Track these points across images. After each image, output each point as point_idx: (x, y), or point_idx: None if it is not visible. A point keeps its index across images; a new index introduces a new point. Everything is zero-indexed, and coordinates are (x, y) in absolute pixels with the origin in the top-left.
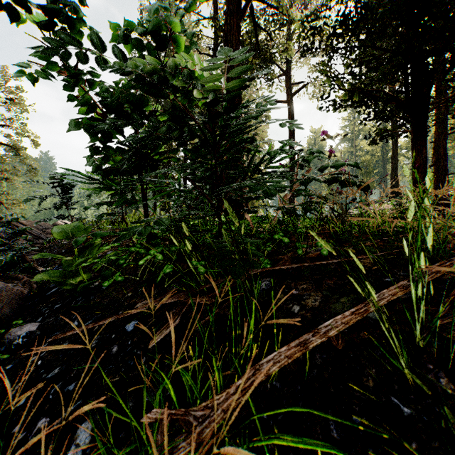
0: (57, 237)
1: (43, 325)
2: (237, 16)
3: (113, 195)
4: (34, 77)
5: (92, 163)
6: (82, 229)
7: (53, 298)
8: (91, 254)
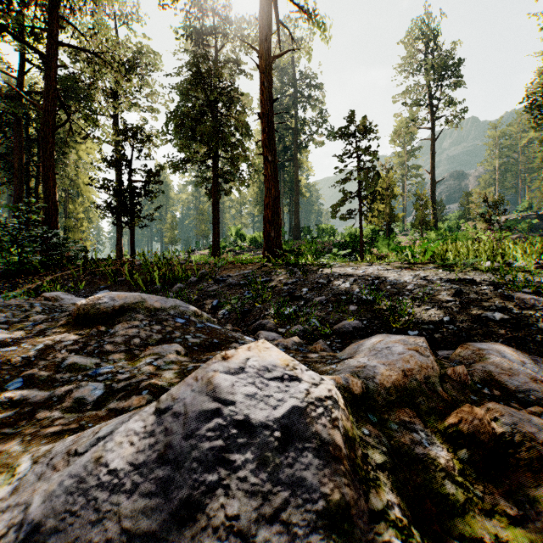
0: None
1: None
2: (52, 128)
3: None
4: None
5: None
6: None
7: None
8: None
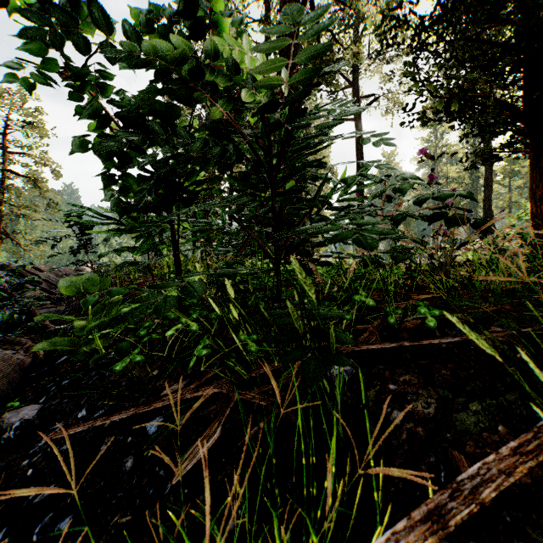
0: (64, 293)
1: (45, 410)
2: None
3: (138, 238)
4: (28, 82)
5: (110, 196)
6: (96, 282)
7: (63, 369)
8: (109, 315)
